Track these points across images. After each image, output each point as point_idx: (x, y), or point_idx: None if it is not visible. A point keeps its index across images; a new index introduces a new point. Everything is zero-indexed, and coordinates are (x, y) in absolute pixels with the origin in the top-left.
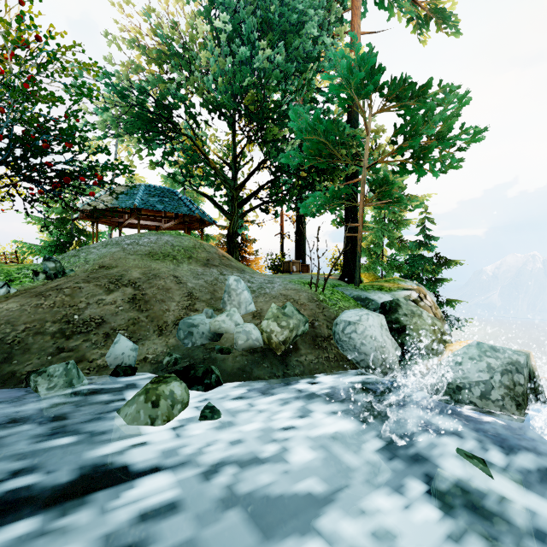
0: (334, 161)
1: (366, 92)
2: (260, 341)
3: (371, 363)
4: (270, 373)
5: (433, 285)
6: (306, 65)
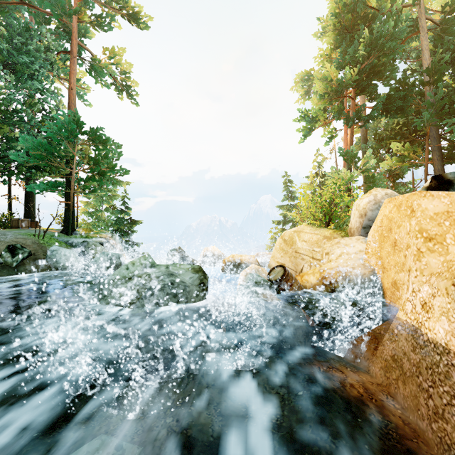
0: (54, 165)
1: (70, 139)
2: (1, 261)
3: (64, 266)
4: (8, 274)
5: (129, 235)
6: (33, 95)
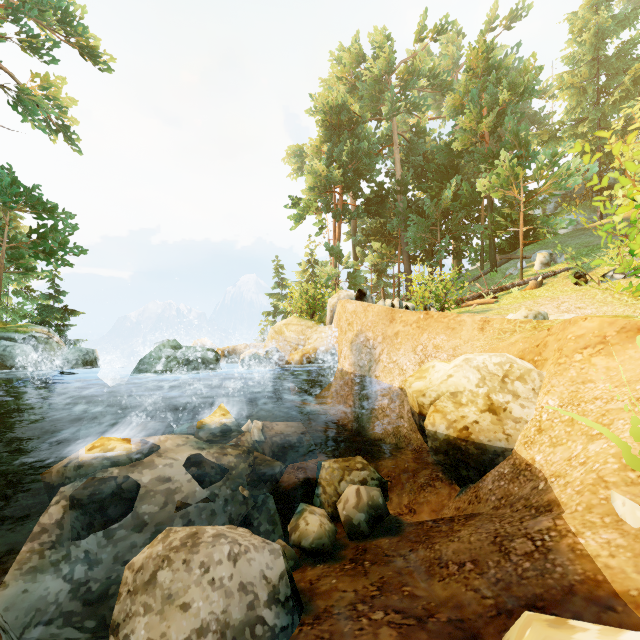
0: None
1: (11, 207)
2: None
3: (23, 364)
4: None
5: (63, 329)
6: None
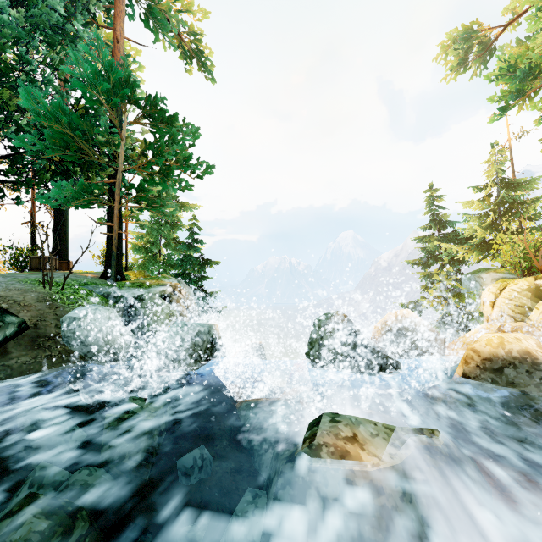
0: (85, 157)
1: (113, 102)
2: None
3: (97, 353)
4: None
5: (199, 281)
6: (54, 40)
